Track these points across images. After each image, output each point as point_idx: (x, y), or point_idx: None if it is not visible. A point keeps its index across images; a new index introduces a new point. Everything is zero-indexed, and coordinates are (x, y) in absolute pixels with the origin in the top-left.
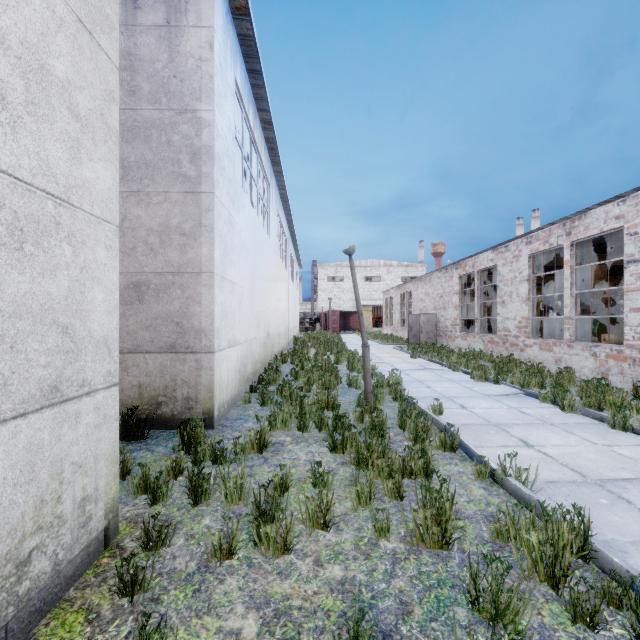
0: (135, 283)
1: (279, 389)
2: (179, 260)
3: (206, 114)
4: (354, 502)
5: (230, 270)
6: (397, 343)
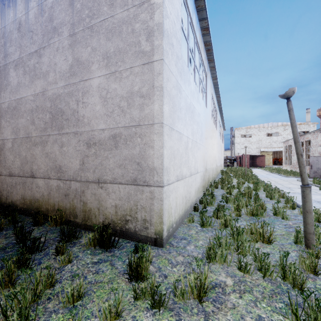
0: (113, 135)
1: (215, 212)
2: (139, 116)
3: None
4: None
5: (178, 124)
6: (298, 176)
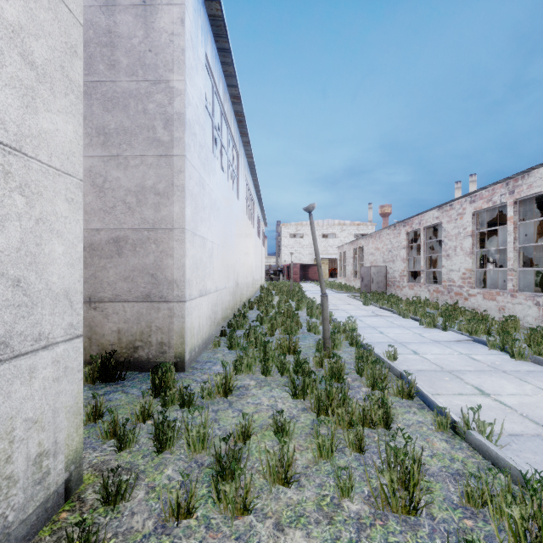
0: (115, 238)
1: (245, 334)
2: (154, 217)
3: (178, 84)
4: (315, 453)
5: (201, 227)
6: (350, 292)
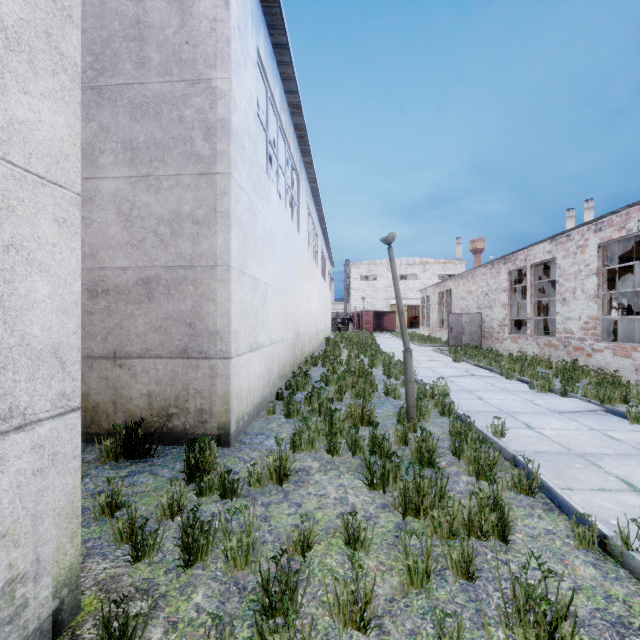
0: (144, 279)
1: (307, 398)
2: (191, 252)
3: (221, 83)
4: (403, 577)
5: (251, 264)
6: (436, 345)
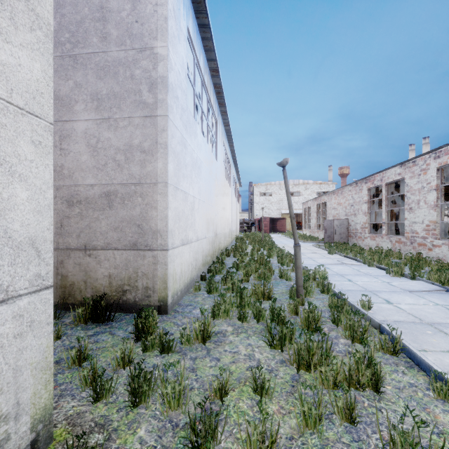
0: (106, 193)
1: (223, 279)
2: (140, 173)
3: (161, 50)
4: (299, 420)
5: (183, 182)
6: (315, 242)
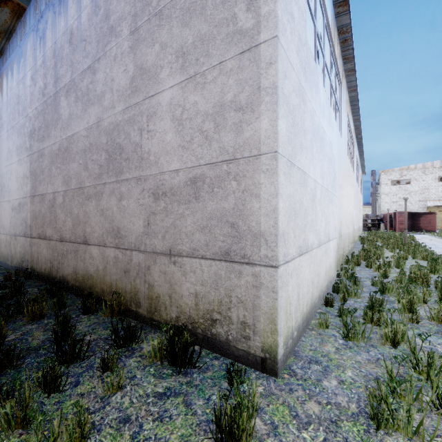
0: (192, 179)
1: (367, 312)
2: (234, 143)
3: None
4: None
5: (300, 156)
6: None
